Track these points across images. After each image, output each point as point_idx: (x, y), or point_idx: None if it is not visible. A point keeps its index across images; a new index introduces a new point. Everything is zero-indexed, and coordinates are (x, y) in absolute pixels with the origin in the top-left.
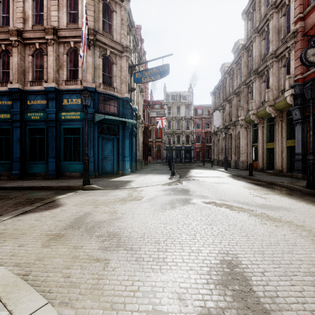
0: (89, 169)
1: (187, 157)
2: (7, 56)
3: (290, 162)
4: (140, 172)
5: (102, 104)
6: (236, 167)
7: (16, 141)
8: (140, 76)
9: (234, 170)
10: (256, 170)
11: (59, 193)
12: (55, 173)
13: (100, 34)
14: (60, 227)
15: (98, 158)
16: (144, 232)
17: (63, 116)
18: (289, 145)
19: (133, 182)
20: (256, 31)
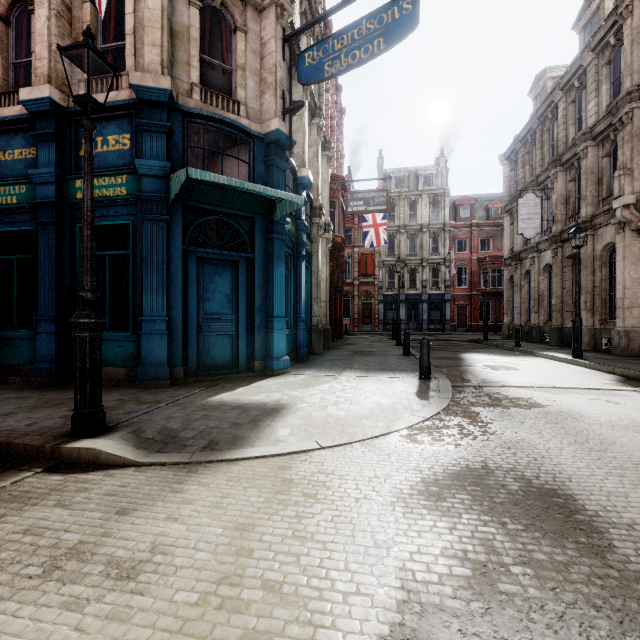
0: (154, 357)
1: (434, 319)
2: None
3: None
4: (319, 360)
5: (210, 163)
6: (598, 347)
7: None
8: (318, 59)
9: (602, 357)
10: None
11: None
12: (56, 370)
13: None
14: None
15: (187, 321)
16: None
17: (79, 192)
18: None
19: (284, 419)
20: None
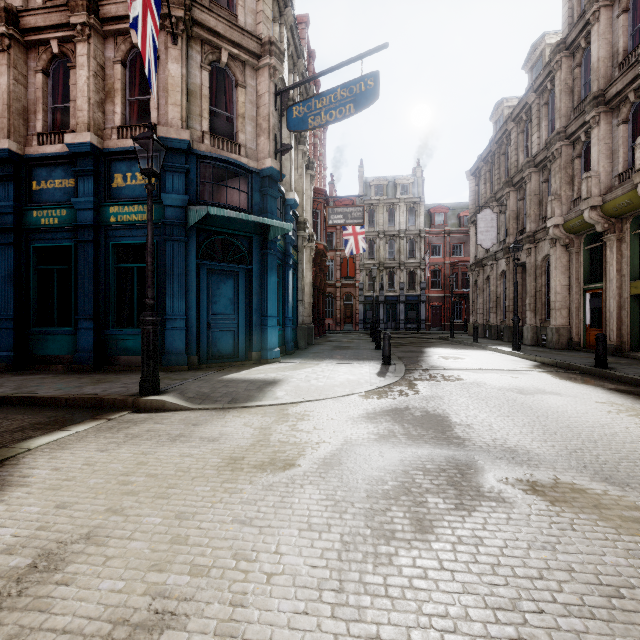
0: (175, 348)
1: (411, 319)
2: None
3: None
4: (304, 353)
5: (213, 189)
6: (539, 342)
7: (6, 278)
8: (304, 113)
9: (537, 349)
10: None
11: (54, 424)
12: (94, 358)
13: (203, 8)
14: None
15: (199, 319)
16: None
17: (112, 217)
18: None
19: (280, 387)
20: None
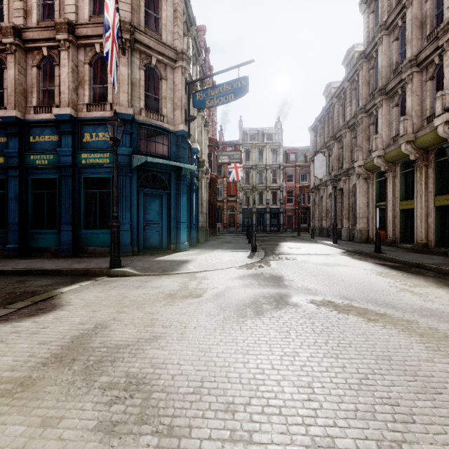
0: (124, 242)
1: (274, 223)
2: (0, 69)
3: (441, 231)
4: (203, 245)
5: (145, 141)
6: (351, 238)
7: (13, 198)
8: (203, 97)
9: (348, 243)
10: (382, 244)
11: (67, 282)
12: (72, 249)
13: (141, 32)
14: (35, 360)
15: (138, 224)
16: (202, 377)
17: (83, 160)
18: (439, 204)
19: (190, 263)
20: (383, 28)
